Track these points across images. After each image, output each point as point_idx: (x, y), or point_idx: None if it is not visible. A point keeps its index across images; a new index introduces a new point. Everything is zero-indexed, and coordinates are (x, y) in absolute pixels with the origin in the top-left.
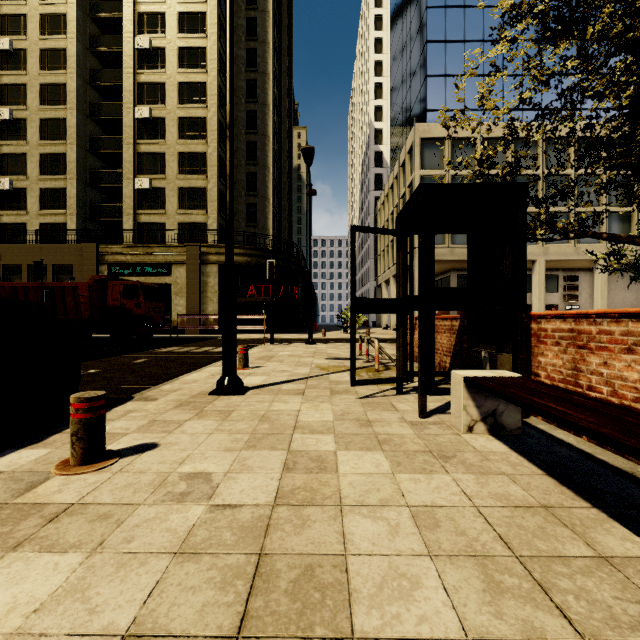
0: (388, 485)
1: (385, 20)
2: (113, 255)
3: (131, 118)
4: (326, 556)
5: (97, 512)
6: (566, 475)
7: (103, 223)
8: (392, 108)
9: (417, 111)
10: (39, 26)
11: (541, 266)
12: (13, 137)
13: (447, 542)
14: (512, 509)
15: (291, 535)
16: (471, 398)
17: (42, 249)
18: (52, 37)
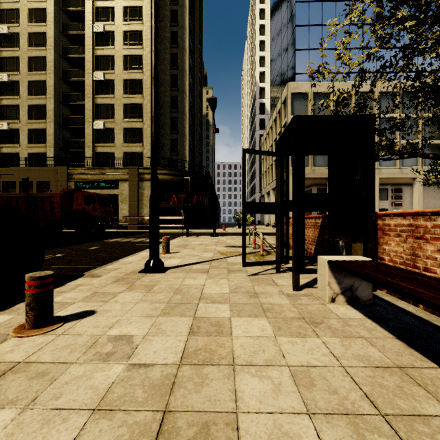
0: (271, 347)
1: (267, 12)
2: (78, 175)
3: (91, 80)
4: (220, 414)
5: (37, 370)
6: (412, 339)
7: (72, 153)
8: (271, 73)
9: (289, 74)
10: (28, 17)
11: (376, 182)
12: (10, 93)
13: (322, 400)
14: (373, 369)
15: (192, 393)
16: (333, 276)
17: (29, 171)
18: (36, 24)
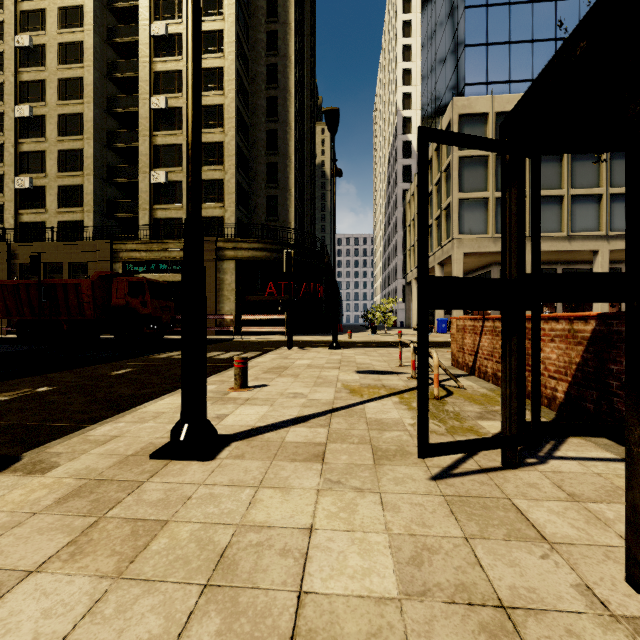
0: None
1: (414, 1)
2: (127, 252)
3: (147, 109)
4: None
5: None
6: None
7: (121, 220)
8: (423, 91)
9: (453, 88)
10: (58, 20)
11: (604, 257)
12: (33, 135)
13: None
14: None
15: None
16: None
17: (58, 247)
18: (70, 30)
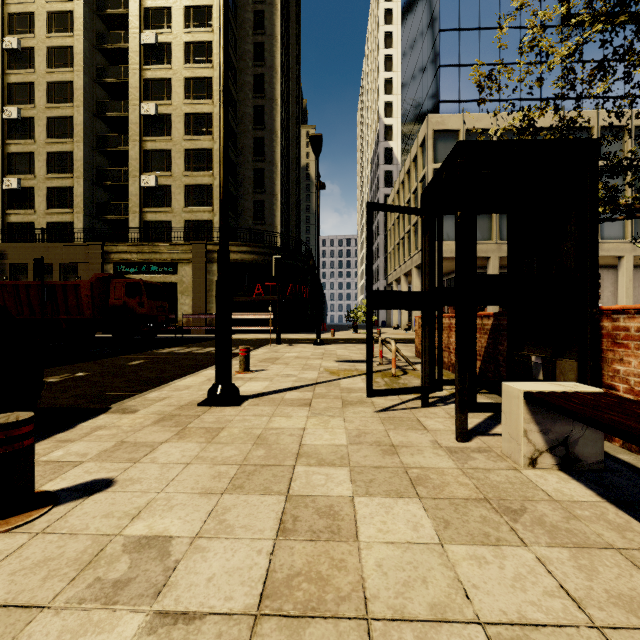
0: (438, 570)
1: (395, 14)
2: (119, 254)
3: (137, 115)
4: None
5: None
6: None
7: (110, 222)
8: (403, 102)
9: (429, 103)
10: (46, 24)
11: None
12: (21, 136)
13: None
14: None
15: None
16: (534, 420)
17: (48, 248)
18: (59, 35)
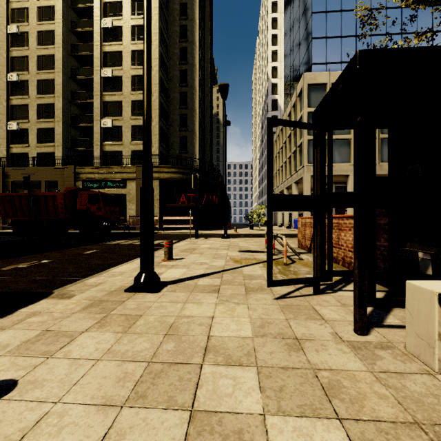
0: None
1: (279, 5)
2: (85, 174)
3: (99, 77)
4: None
5: None
6: None
7: (80, 152)
8: (285, 66)
9: (304, 65)
10: (37, 15)
11: None
12: (19, 93)
13: None
14: None
15: None
16: None
17: (37, 170)
18: (45, 22)
